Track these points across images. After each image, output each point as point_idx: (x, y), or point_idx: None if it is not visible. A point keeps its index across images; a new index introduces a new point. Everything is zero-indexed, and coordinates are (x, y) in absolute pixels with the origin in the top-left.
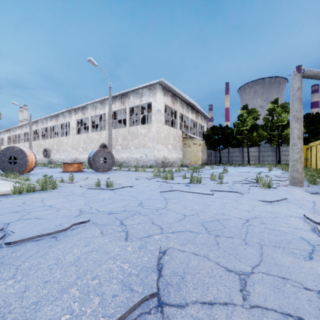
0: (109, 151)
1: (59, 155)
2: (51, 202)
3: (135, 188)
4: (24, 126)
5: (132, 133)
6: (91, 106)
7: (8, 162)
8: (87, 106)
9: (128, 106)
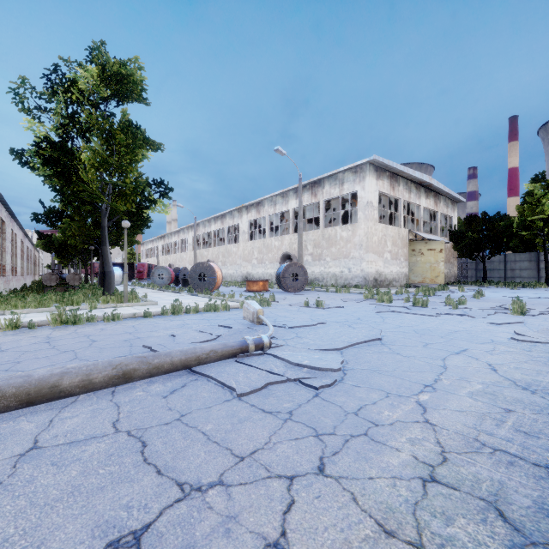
0: (302, 265)
1: (225, 269)
2: (281, 314)
3: (347, 308)
4: (181, 231)
5: (327, 238)
6: (268, 201)
7: (198, 279)
8: (263, 202)
9: (322, 198)
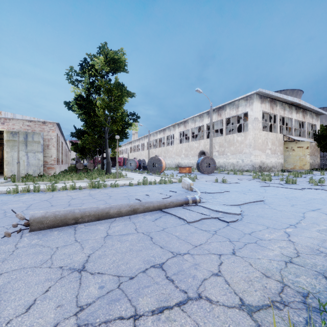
0: (212, 158)
1: (165, 160)
2: (202, 186)
3: (241, 184)
4: (140, 139)
5: (228, 141)
6: (191, 120)
7: (152, 166)
8: (188, 120)
9: (224, 117)
